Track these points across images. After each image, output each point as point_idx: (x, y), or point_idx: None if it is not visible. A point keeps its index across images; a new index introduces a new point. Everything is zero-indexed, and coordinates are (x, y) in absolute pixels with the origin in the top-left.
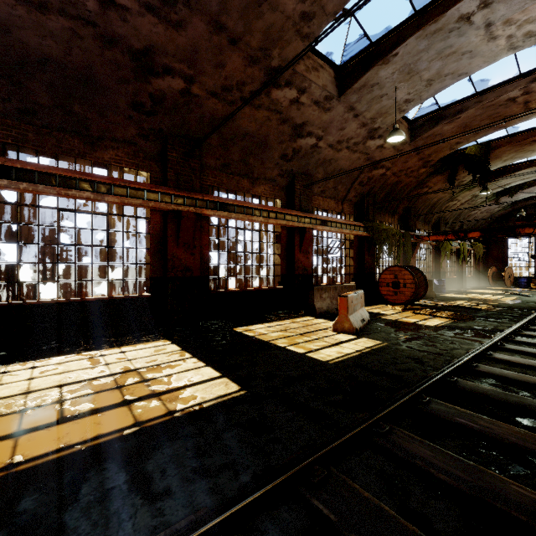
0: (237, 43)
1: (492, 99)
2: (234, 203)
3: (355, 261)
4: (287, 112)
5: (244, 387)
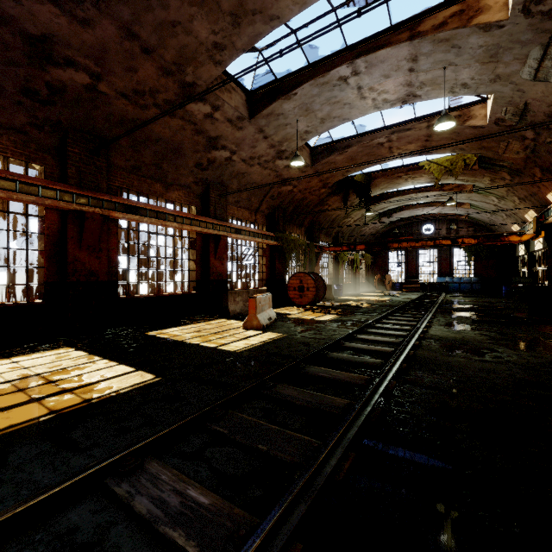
0: (150, 53)
1: (368, 141)
2: (146, 207)
3: (267, 268)
4: (202, 125)
5: (159, 375)
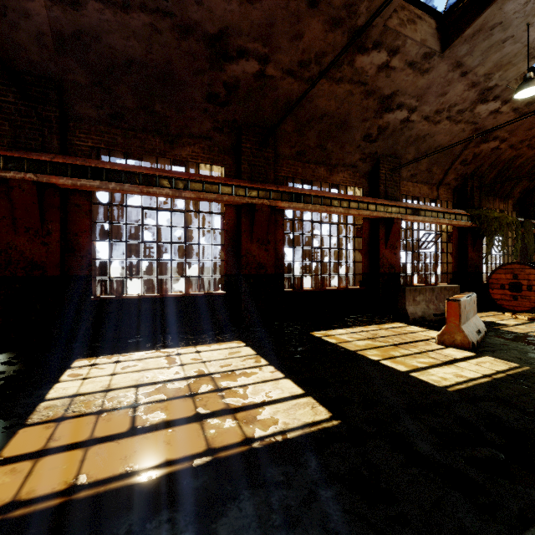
0: (317, 5)
1: None
2: (310, 194)
3: (454, 258)
4: (373, 82)
5: (336, 414)
